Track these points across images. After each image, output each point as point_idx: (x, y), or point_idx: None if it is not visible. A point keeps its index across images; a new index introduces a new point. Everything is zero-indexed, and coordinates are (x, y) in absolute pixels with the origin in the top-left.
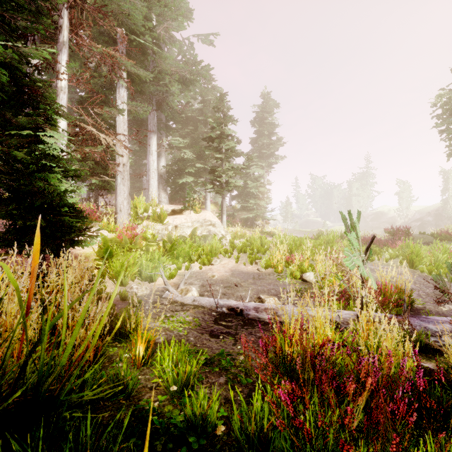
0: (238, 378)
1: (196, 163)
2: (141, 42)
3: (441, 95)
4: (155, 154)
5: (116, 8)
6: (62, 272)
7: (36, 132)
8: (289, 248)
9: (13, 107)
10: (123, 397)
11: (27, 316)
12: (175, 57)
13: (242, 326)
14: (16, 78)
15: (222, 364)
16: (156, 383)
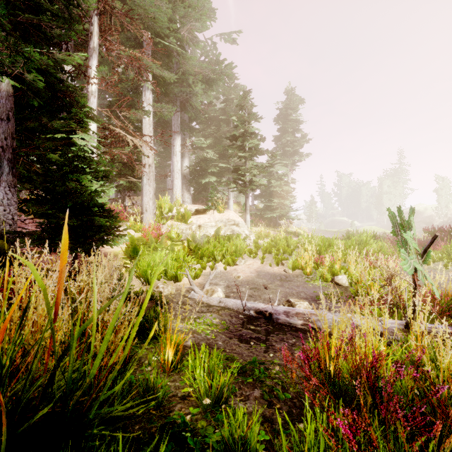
0: (274, 391)
1: (219, 163)
2: (166, 45)
3: None
4: (178, 155)
5: (142, 13)
6: (92, 271)
7: (69, 135)
8: (318, 249)
9: (49, 113)
10: (153, 406)
11: (54, 322)
12: (198, 58)
13: (272, 331)
14: (51, 84)
15: (256, 374)
16: (186, 391)
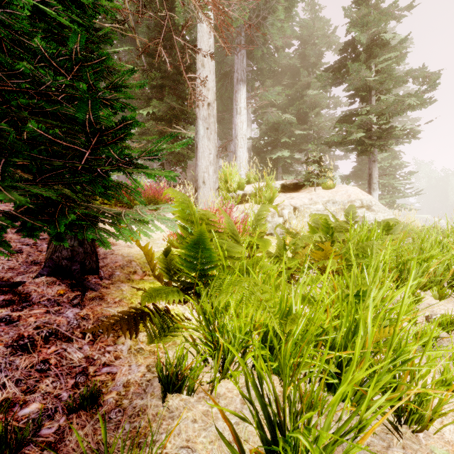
0: None
1: (295, 130)
2: None
3: None
4: (243, 112)
5: None
6: None
7: None
8: None
9: None
10: None
11: None
12: None
13: None
14: None
15: None
16: None
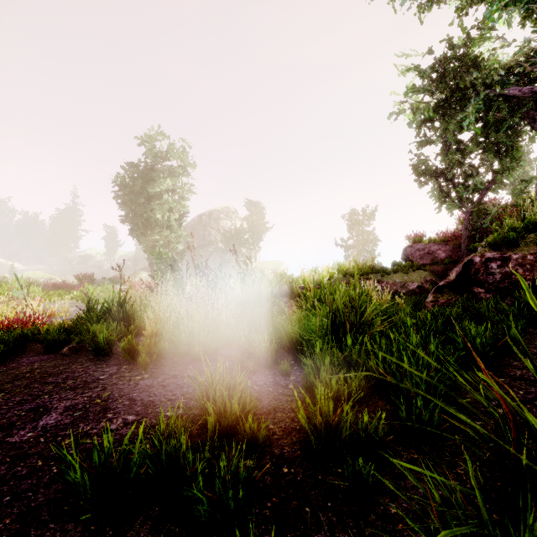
0: None
1: None
2: None
3: (119, 177)
4: None
5: None
6: None
7: None
8: None
9: None
10: None
11: None
12: None
13: None
14: None
15: None
16: None
